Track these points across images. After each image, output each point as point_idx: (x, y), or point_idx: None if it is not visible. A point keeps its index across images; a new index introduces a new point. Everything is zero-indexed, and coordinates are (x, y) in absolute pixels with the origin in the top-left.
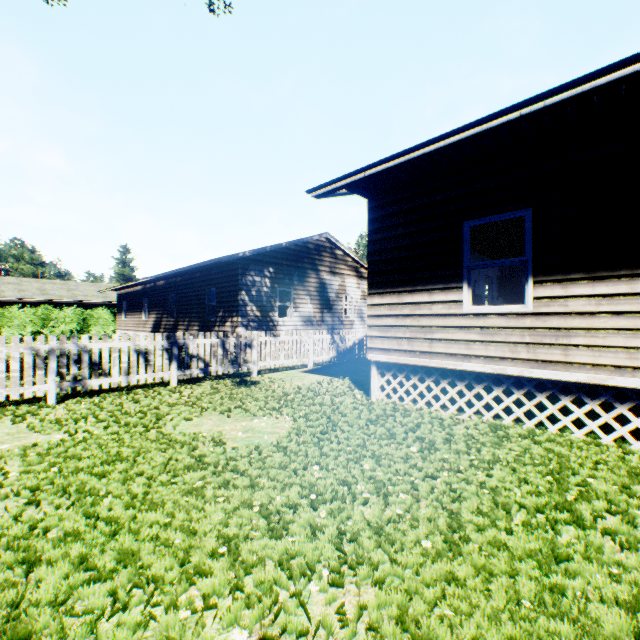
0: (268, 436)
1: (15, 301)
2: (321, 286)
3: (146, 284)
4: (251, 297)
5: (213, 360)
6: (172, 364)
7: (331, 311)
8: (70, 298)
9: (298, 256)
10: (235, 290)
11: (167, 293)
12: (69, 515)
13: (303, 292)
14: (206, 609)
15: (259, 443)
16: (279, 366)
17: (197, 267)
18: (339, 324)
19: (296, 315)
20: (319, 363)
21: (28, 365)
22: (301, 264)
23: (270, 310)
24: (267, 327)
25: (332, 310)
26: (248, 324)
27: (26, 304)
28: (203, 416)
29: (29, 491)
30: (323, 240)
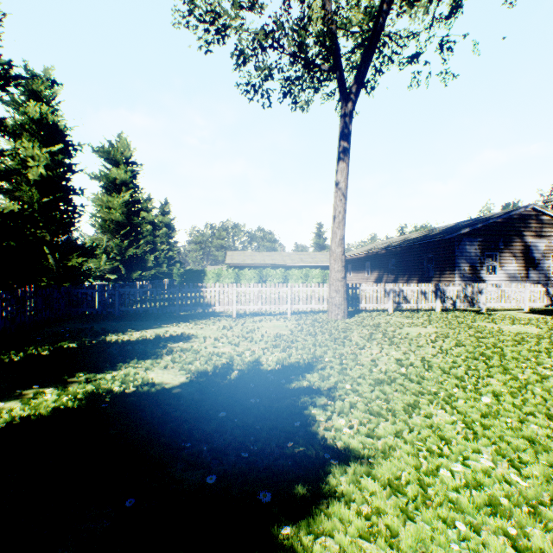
0: (527, 331)
1: (290, 266)
2: (525, 248)
3: (368, 253)
4: (464, 260)
5: (457, 299)
6: (436, 300)
7: (536, 269)
8: (315, 263)
9: (503, 226)
10: (451, 256)
11: (387, 259)
12: (472, 333)
13: (507, 254)
14: (546, 349)
15: (525, 332)
16: (495, 308)
17: (422, 242)
18: (545, 280)
19: (501, 272)
20: (531, 309)
21: (382, 295)
22: (505, 232)
23: (478, 269)
24: (476, 281)
25: (537, 268)
26: (462, 279)
27: (294, 267)
28: (477, 322)
29: (447, 328)
30: (527, 210)
